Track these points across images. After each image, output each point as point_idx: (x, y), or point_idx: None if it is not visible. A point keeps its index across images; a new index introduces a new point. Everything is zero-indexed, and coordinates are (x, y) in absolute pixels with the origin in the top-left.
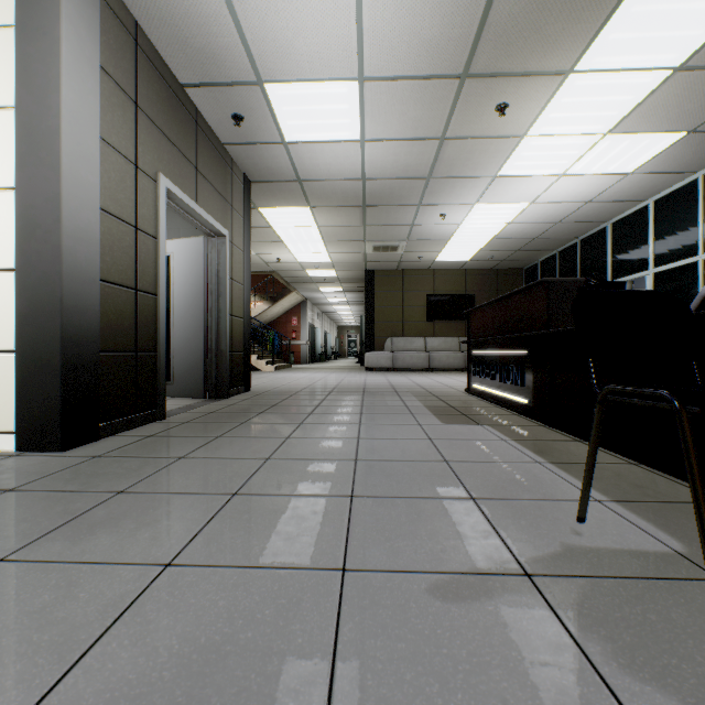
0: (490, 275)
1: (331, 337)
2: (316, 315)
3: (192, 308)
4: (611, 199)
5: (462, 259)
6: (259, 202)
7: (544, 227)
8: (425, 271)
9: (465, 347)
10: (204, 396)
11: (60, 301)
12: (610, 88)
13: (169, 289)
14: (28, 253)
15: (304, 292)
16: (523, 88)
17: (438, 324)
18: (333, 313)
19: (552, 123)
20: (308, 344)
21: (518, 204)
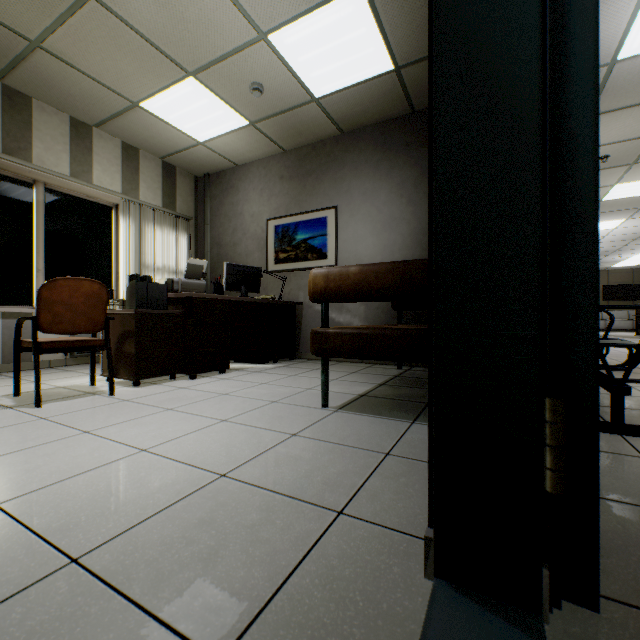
0: None
1: None
2: None
3: None
4: None
5: (630, 265)
6: None
7: None
8: (600, 271)
9: (632, 317)
10: None
11: None
12: None
13: None
14: None
15: None
16: None
17: (611, 303)
18: None
19: None
20: None
21: None
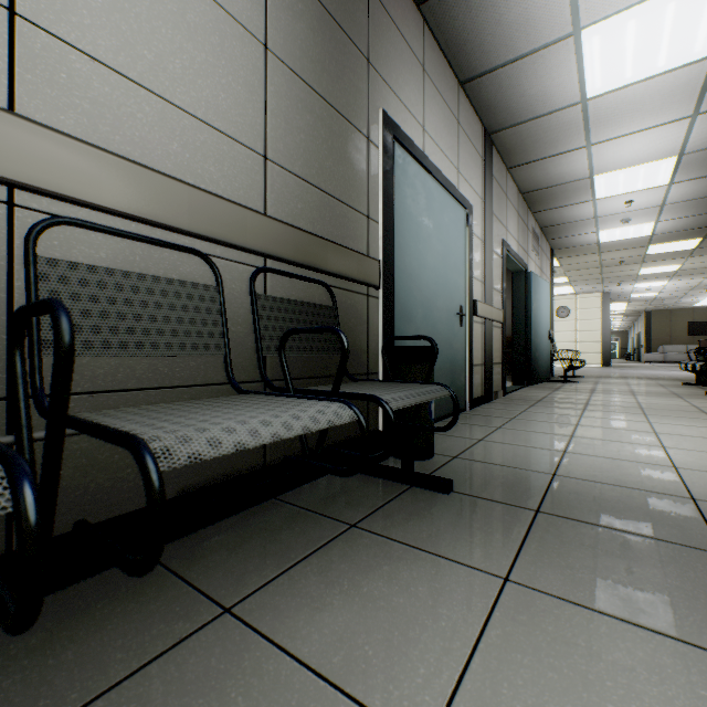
0: None
1: None
2: None
3: None
4: None
5: None
6: None
7: None
8: (686, 309)
9: None
10: None
11: (609, 346)
12: None
13: None
14: (603, 340)
15: None
16: None
17: (696, 338)
18: None
19: None
20: None
21: None
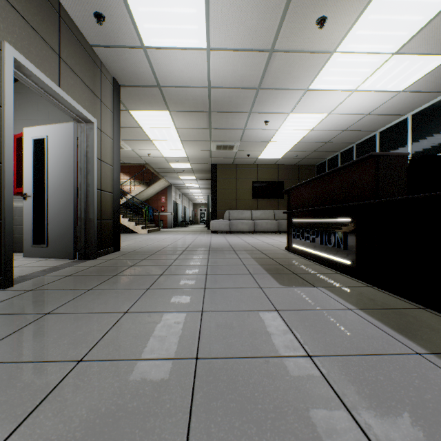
0: (294, 169)
1: (188, 210)
2: (178, 195)
3: (63, 183)
4: (383, 113)
5: (276, 157)
6: (129, 105)
7: (334, 134)
8: (251, 165)
9: (278, 217)
10: (74, 257)
11: None
12: (408, 6)
13: (44, 166)
14: None
15: (169, 179)
16: (341, 1)
17: (260, 201)
18: (189, 194)
19: (357, 41)
20: (173, 214)
21: (320, 114)
